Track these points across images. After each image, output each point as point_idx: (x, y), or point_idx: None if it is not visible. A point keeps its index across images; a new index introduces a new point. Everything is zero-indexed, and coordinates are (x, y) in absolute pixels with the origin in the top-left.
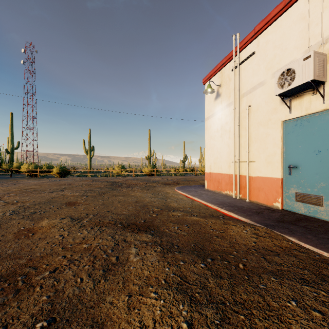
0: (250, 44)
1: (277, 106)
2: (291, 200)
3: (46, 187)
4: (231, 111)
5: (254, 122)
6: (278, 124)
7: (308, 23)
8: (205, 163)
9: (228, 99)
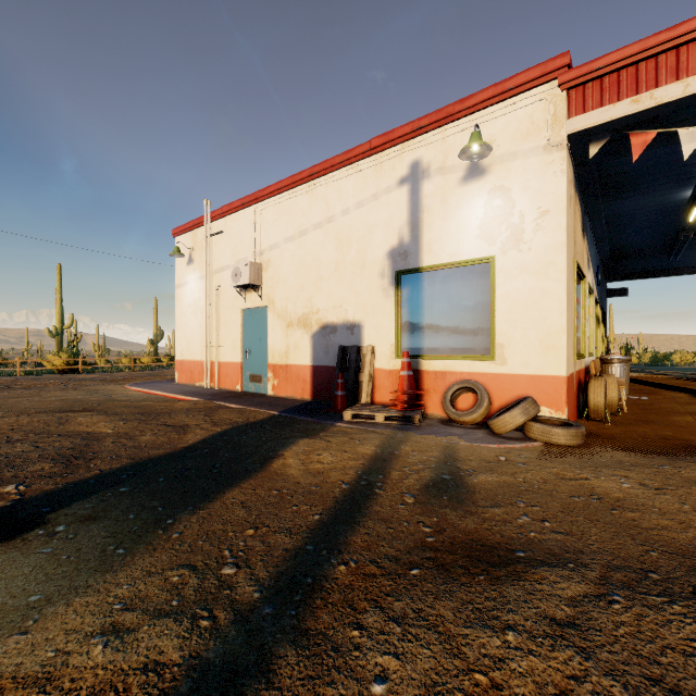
0: (220, 220)
1: (238, 294)
2: (248, 382)
3: None
4: (204, 285)
5: (223, 304)
6: (239, 311)
7: (254, 231)
8: (176, 347)
9: (201, 271)
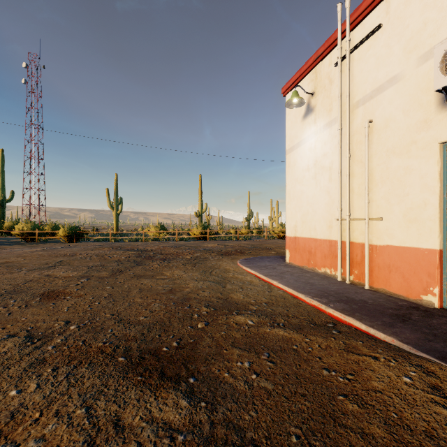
0: (371, 13)
1: (430, 116)
2: None
3: (31, 261)
4: (333, 134)
5: (380, 148)
6: (432, 149)
7: None
8: (287, 221)
9: (328, 115)
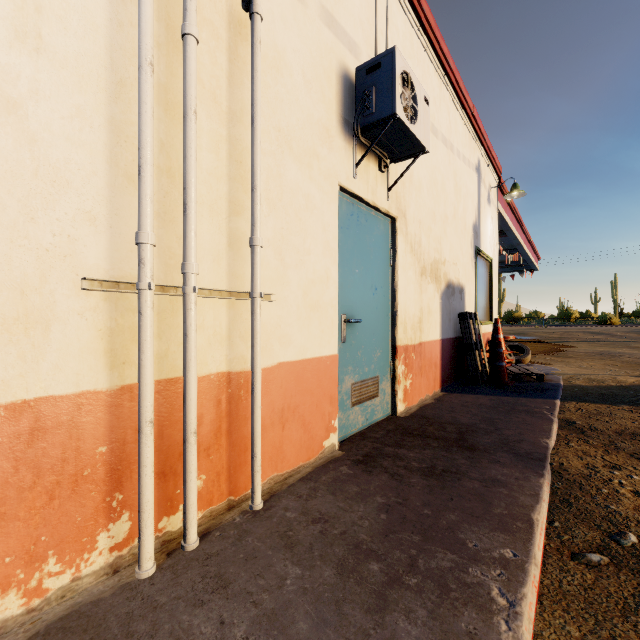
0: None
1: (332, 129)
2: (346, 409)
3: None
4: None
5: (267, 110)
6: (335, 188)
7: (377, 7)
8: None
9: None
